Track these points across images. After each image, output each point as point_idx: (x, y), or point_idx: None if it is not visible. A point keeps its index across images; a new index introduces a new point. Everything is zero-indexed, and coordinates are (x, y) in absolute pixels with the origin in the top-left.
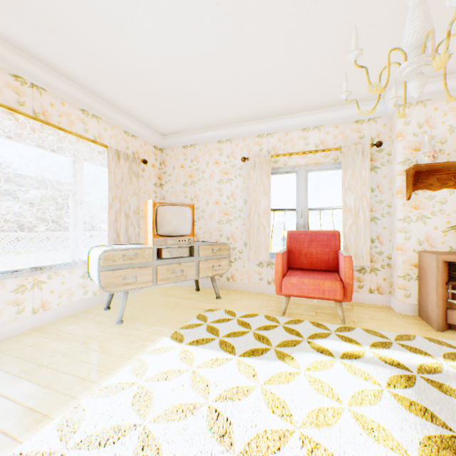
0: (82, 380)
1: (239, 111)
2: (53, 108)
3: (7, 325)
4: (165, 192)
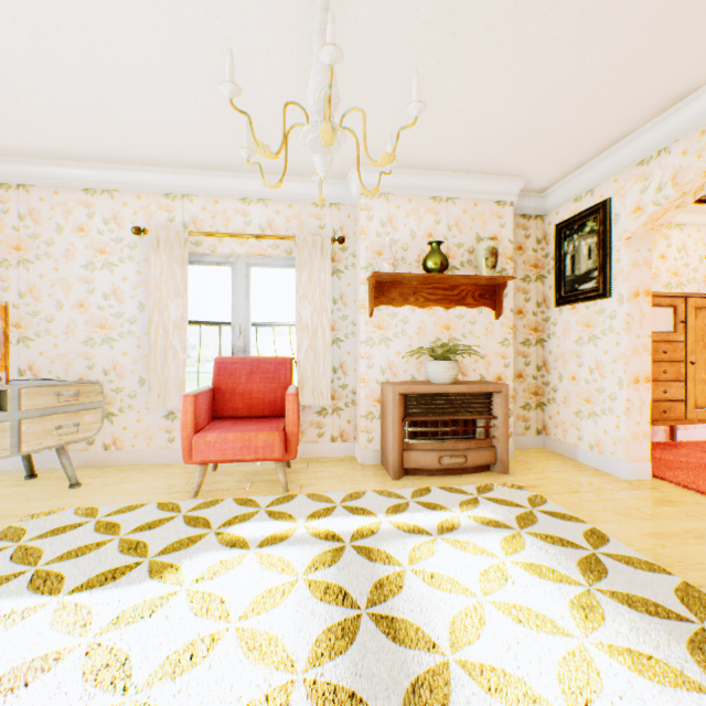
0: None
1: (122, 142)
2: None
3: None
4: None
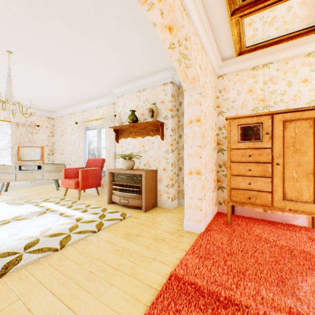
0: None
1: (66, 101)
2: None
3: None
4: (55, 139)
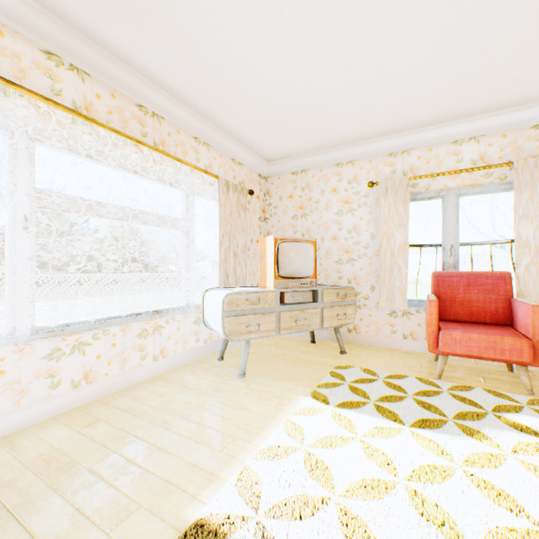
0: (233, 439)
1: (369, 125)
2: (170, 138)
3: (133, 372)
4: (270, 226)
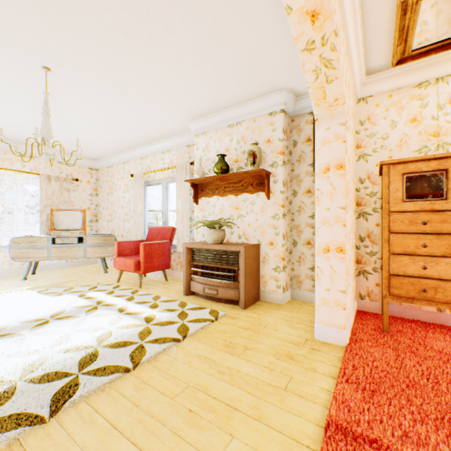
0: None
1: (118, 144)
2: None
3: None
4: (100, 199)
